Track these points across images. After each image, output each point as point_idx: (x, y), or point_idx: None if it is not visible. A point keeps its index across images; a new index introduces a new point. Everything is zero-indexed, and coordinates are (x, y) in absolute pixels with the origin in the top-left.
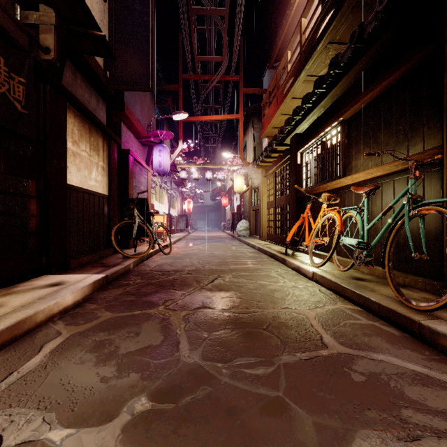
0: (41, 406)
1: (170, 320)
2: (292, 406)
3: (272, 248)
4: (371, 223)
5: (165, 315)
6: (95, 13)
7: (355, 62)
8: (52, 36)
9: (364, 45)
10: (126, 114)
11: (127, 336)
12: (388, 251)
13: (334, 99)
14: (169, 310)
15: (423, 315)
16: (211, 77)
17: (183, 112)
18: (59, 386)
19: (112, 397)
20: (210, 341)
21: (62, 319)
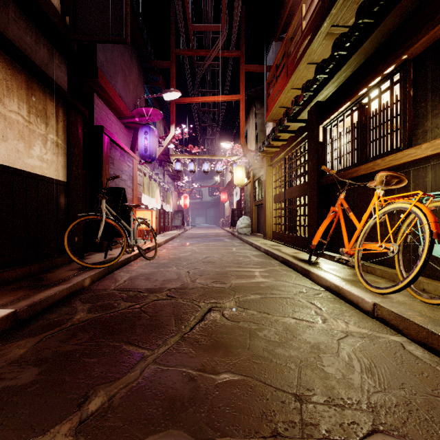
0: None
1: None
2: None
3: (283, 251)
4: None
5: None
6: None
7: None
8: None
9: None
10: (100, 83)
11: None
12: None
13: (388, 34)
14: None
15: None
16: (208, 53)
17: (175, 90)
18: None
19: None
20: None
21: None
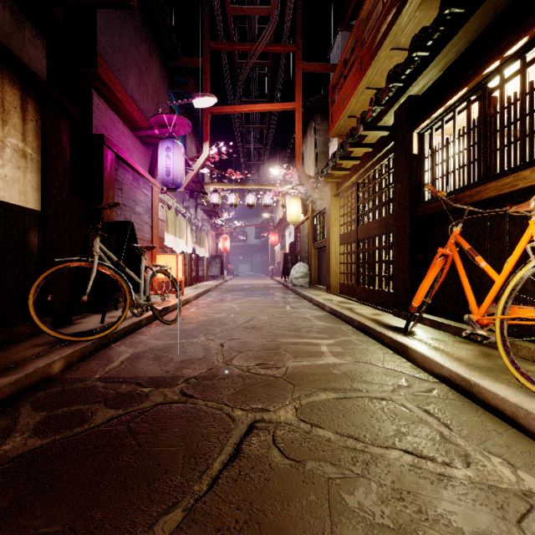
0: None
1: None
2: None
3: (358, 311)
4: None
5: None
6: None
7: None
8: None
9: None
10: (102, 76)
11: None
12: None
13: None
14: None
15: None
16: (253, 47)
17: (208, 95)
18: None
19: None
20: None
21: None
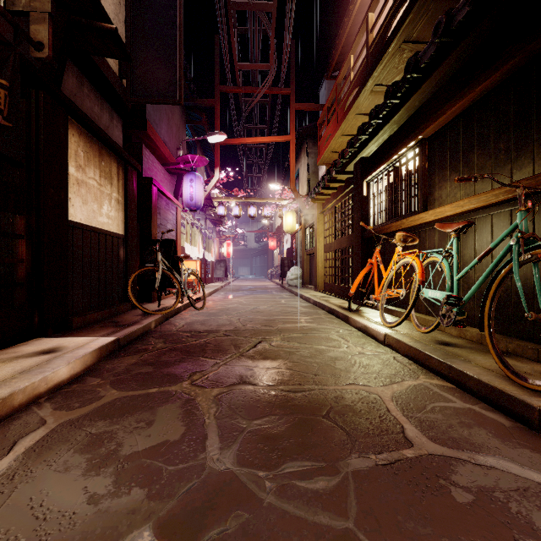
0: None
1: (197, 403)
2: None
3: (331, 301)
4: (463, 271)
5: (190, 394)
6: (107, 5)
7: (440, 62)
8: (46, 27)
9: (452, 39)
10: (149, 134)
11: (135, 426)
12: (488, 309)
13: (411, 112)
14: (196, 387)
15: None
16: (255, 90)
17: (220, 133)
18: (25, 511)
19: (101, 531)
20: (249, 434)
21: (51, 400)
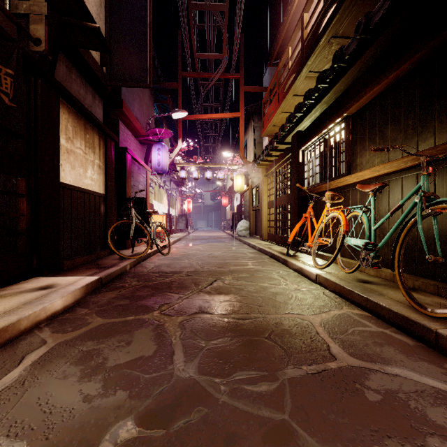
0: (11, 432)
1: (165, 327)
2: (300, 433)
3: (273, 248)
4: (378, 223)
5: (160, 321)
6: (91, 7)
7: (361, 54)
8: (43, 27)
9: (370, 36)
10: (124, 111)
11: (117, 345)
12: (398, 253)
13: (338, 94)
14: (164, 315)
15: (439, 322)
16: (211, 75)
17: (182, 110)
18: (35, 407)
19: (94, 421)
20: (207, 351)
21: (49, 326)
